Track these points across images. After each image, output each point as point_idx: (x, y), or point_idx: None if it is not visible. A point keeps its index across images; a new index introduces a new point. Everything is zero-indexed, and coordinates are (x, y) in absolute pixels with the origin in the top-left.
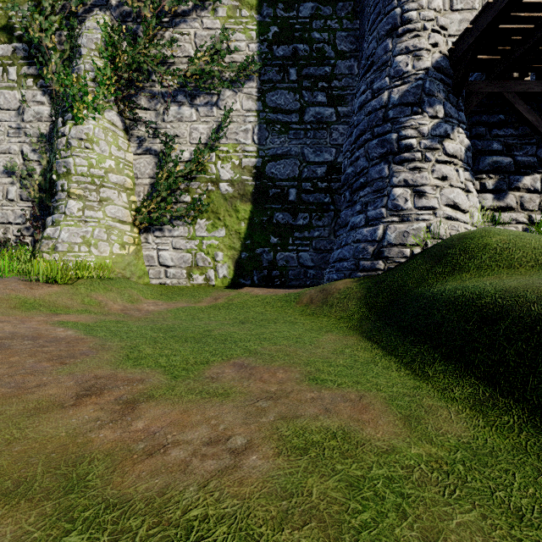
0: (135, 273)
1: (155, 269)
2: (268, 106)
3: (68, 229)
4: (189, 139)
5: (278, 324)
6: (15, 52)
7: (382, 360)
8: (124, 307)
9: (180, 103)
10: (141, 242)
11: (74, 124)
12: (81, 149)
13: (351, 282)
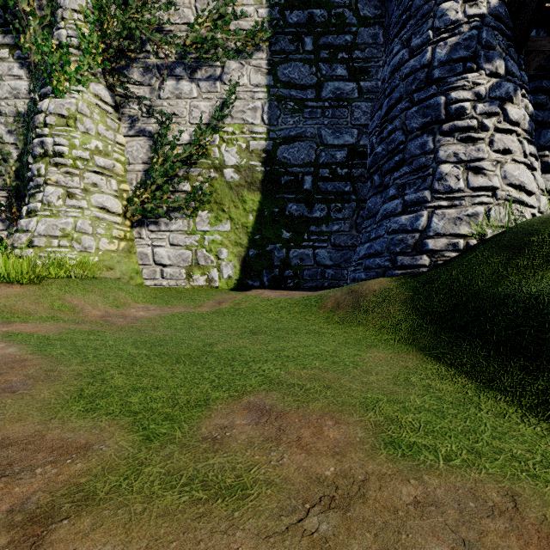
0: (126, 272)
1: (149, 269)
2: (279, 80)
3: (45, 221)
4: (188, 118)
5: (300, 335)
6: None
7: (481, 398)
8: (105, 313)
9: (179, 77)
10: (133, 237)
11: (54, 99)
12: (62, 127)
13: (387, 282)
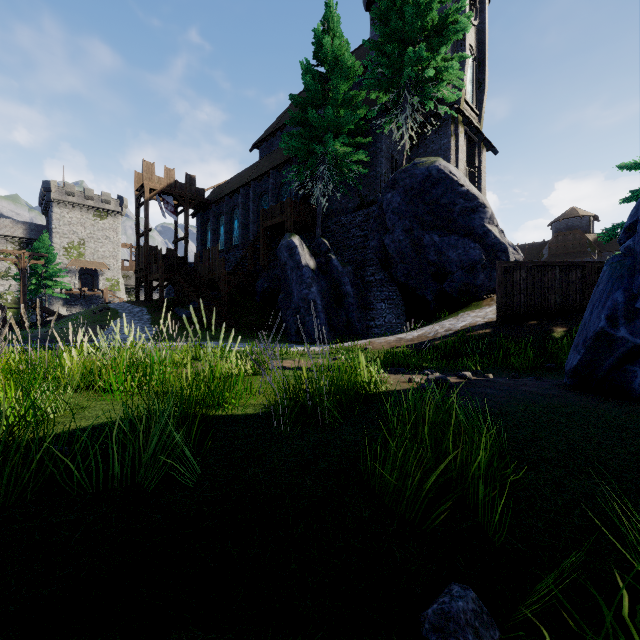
0: None
1: None
2: None
3: None
4: None
5: None
6: None
7: None
8: None
9: None
10: None
11: None
12: None
13: None
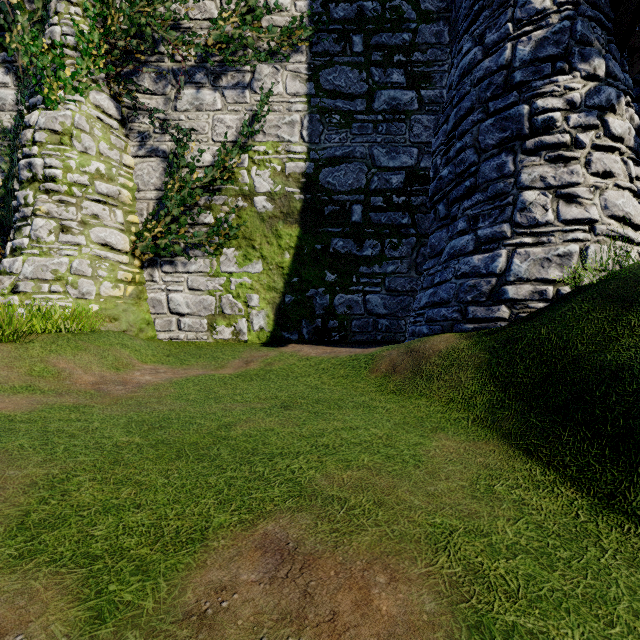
0: (134, 323)
1: (163, 319)
2: (322, 88)
3: (33, 261)
4: (211, 135)
5: (345, 411)
6: None
7: (600, 526)
8: (100, 379)
9: (199, 85)
10: (143, 280)
11: (45, 111)
12: (54, 145)
13: (456, 339)
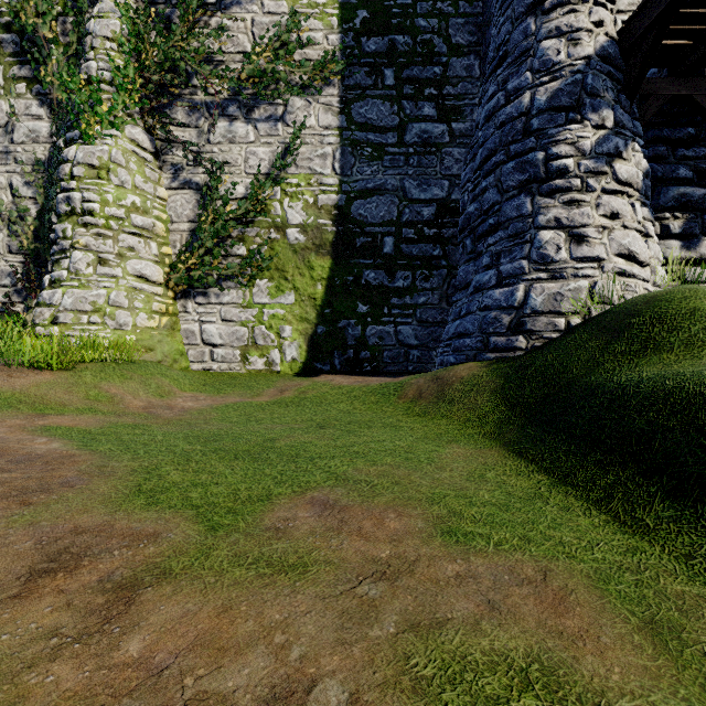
0: (169, 354)
1: (197, 349)
2: (354, 121)
3: (72, 293)
4: (244, 167)
5: (374, 430)
6: (1, 45)
7: (552, 493)
8: (148, 404)
9: (232, 118)
10: (176, 312)
11: (83, 145)
12: (92, 180)
13: (477, 367)
